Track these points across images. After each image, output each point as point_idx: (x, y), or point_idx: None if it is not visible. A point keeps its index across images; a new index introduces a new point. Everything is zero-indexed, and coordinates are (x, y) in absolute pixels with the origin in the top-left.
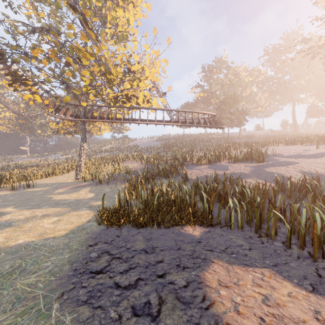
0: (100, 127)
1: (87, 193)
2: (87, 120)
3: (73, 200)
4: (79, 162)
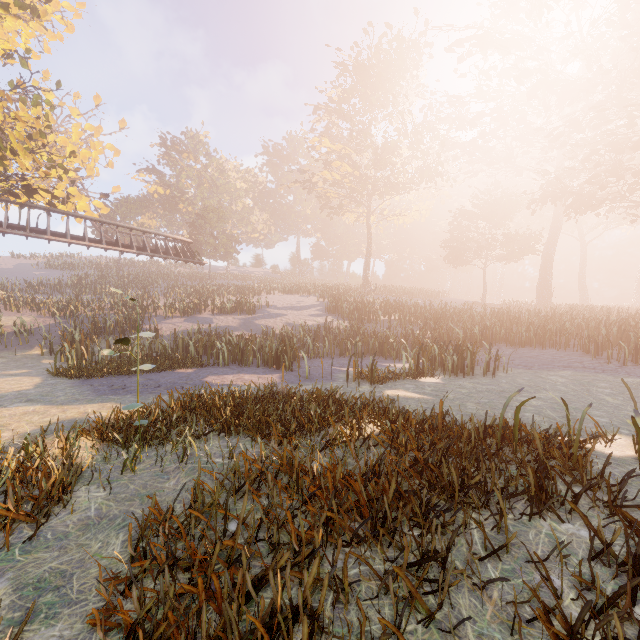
0: None
1: None
2: None
3: None
4: None
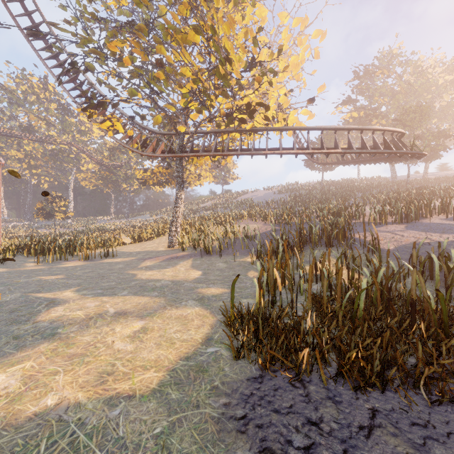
0: (200, 173)
1: (189, 269)
2: (186, 155)
3: (169, 281)
4: (175, 221)
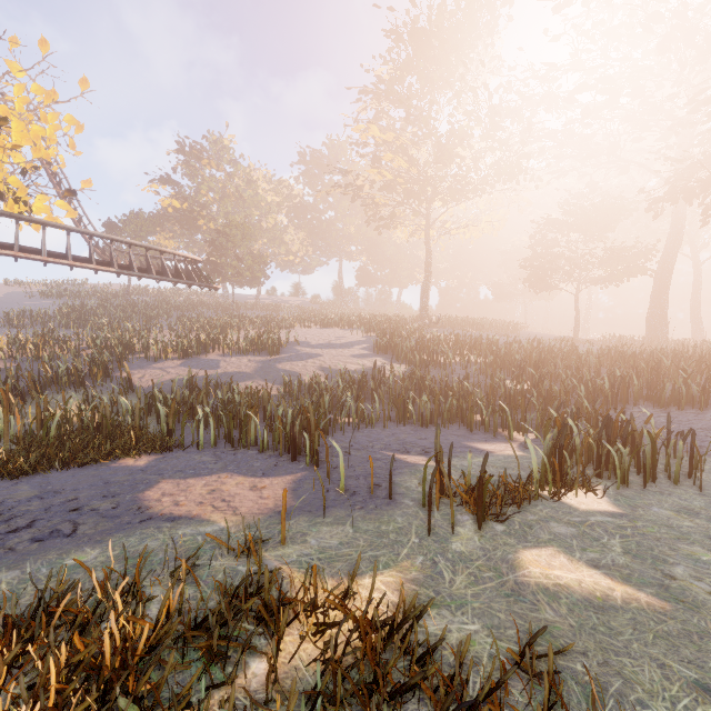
0: None
1: None
2: None
3: None
4: None
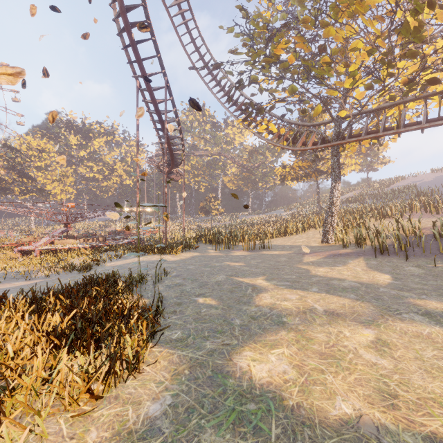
0: (343, 162)
1: (368, 270)
2: (344, 142)
3: (355, 283)
4: (330, 215)
